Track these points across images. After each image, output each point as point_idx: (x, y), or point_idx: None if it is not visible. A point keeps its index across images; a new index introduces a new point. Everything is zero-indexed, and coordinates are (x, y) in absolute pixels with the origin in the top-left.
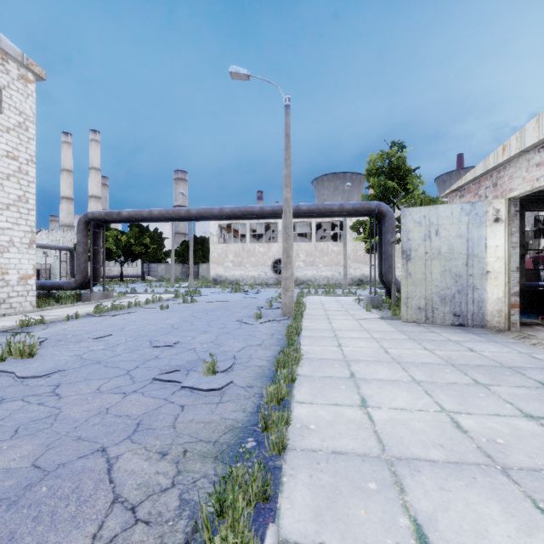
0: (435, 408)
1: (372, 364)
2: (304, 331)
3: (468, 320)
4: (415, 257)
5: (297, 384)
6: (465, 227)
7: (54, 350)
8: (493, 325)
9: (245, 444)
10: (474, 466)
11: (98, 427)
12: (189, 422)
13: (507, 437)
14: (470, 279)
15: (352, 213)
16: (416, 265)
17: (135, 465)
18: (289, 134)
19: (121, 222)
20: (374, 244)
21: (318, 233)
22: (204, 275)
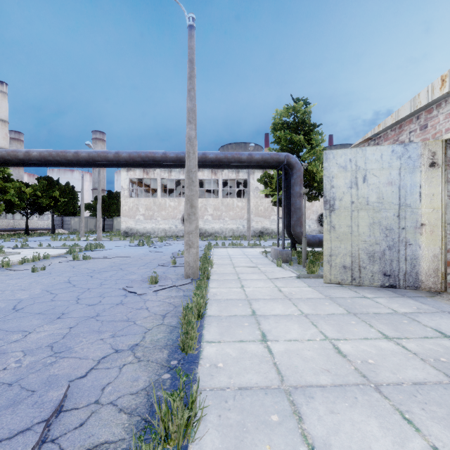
0: None
1: (338, 400)
2: (211, 306)
3: (400, 280)
4: (339, 207)
5: None
6: (396, 172)
7: None
8: (428, 287)
9: None
10: None
11: None
12: None
13: None
14: (402, 233)
15: (260, 165)
16: (340, 217)
17: None
18: (193, 61)
19: None
20: (282, 196)
21: (224, 191)
22: (119, 228)
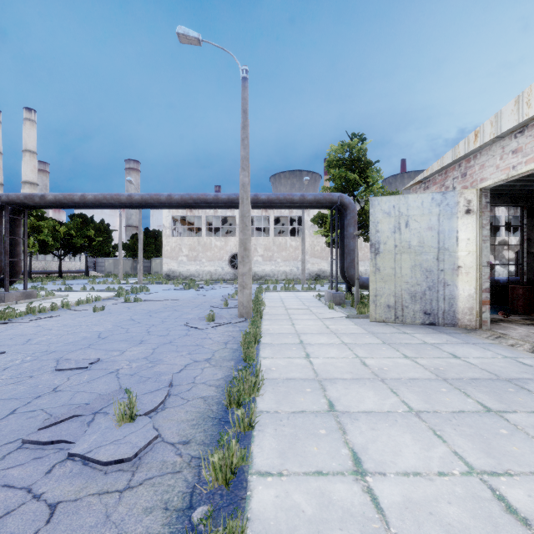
0: (459, 466)
1: (352, 384)
2: (264, 337)
3: (439, 318)
4: (384, 250)
5: (258, 431)
6: (436, 218)
7: None
8: (464, 324)
9: None
10: None
11: None
12: None
13: None
14: (441, 274)
15: (313, 205)
16: (385, 259)
17: None
18: (246, 111)
19: (48, 207)
20: (336, 237)
21: (276, 228)
22: (157, 270)
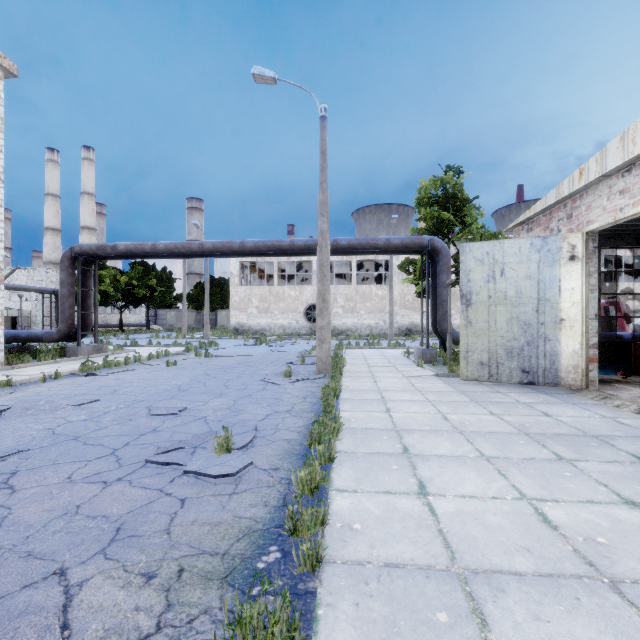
0: (513, 494)
1: (429, 434)
2: (344, 393)
3: (539, 377)
4: (476, 301)
5: (337, 464)
6: (535, 266)
7: (18, 422)
8: (568, 384)
9: (265, 556)
10: (574, 579)
11: (60, 535)
12: (191, 523)
13: (608, 534)
14: (541, 328)
15: (400, 250)
16: (477, 312)
17: (106, 596)
18: (325, 152)
19: (118, 258)
20: (426, 286)
21: (359, 274)
22: (223, 324)
